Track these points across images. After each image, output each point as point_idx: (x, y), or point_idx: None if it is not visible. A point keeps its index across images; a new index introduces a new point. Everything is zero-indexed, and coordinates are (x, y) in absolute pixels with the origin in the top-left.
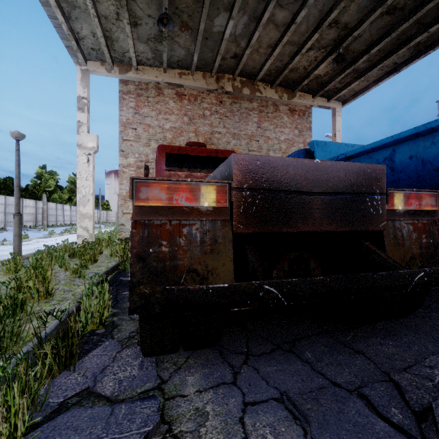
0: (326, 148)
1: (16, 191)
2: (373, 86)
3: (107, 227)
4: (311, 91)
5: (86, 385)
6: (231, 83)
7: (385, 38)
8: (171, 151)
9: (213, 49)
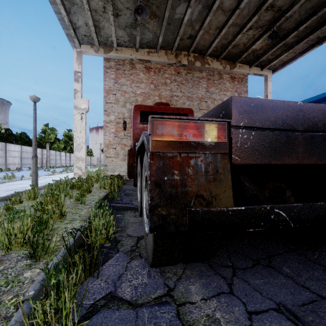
0: None
1: (34, 139)
2: (299, 56)
3: (91, 168)
4: (248, 62)
5: (108, 289)
6: (186, 58)
7: (312, 17)
8: (144, 109)
9: (174, 32)
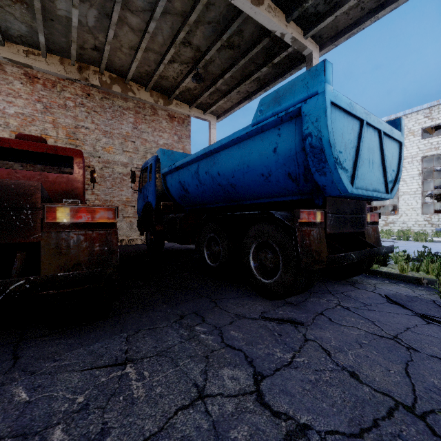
0: (173, 157)
1: None
2: (236, 107)
3: None
4: (187, 101)
5: None
6: (98, 76)
7: (232, 68)
8: None
9: (65, 34)
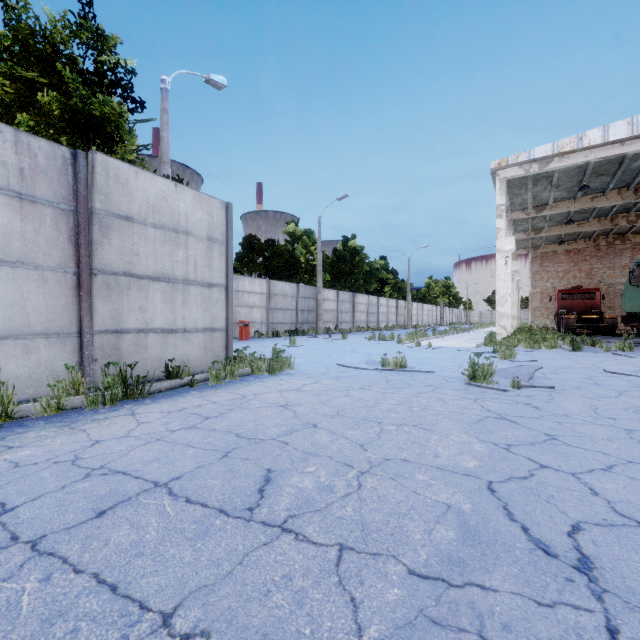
0: None
1: None
2: None
3: (492, 326)
4: None
5: None
6: (605, 240)
7: None
8: (564, 292)
9: (589, 234)
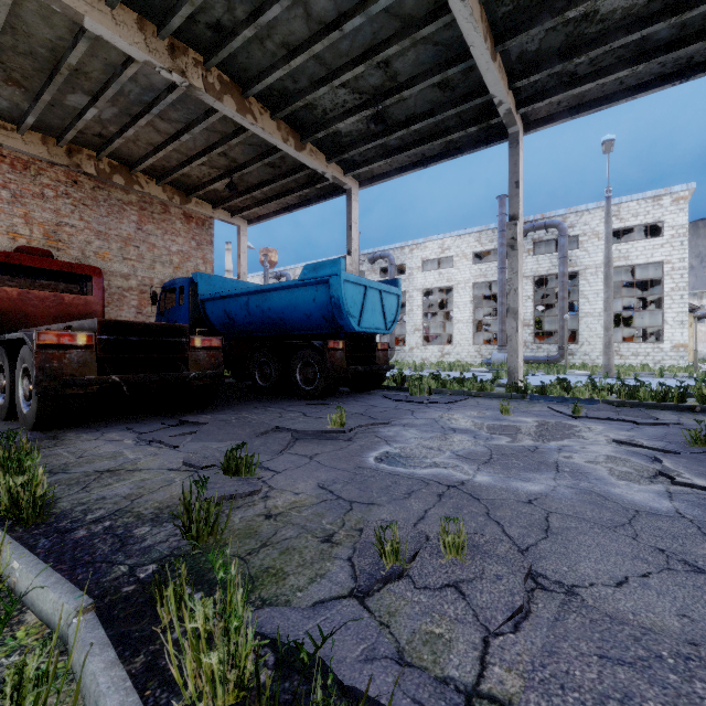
0: (211, 281)
1: None
2: (273, 216)
3: None
4: (211, 201)
5: None
6: (94, 163)
7: (272, 184)
8: None
9: (64, 118)
